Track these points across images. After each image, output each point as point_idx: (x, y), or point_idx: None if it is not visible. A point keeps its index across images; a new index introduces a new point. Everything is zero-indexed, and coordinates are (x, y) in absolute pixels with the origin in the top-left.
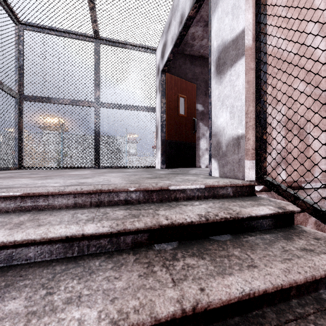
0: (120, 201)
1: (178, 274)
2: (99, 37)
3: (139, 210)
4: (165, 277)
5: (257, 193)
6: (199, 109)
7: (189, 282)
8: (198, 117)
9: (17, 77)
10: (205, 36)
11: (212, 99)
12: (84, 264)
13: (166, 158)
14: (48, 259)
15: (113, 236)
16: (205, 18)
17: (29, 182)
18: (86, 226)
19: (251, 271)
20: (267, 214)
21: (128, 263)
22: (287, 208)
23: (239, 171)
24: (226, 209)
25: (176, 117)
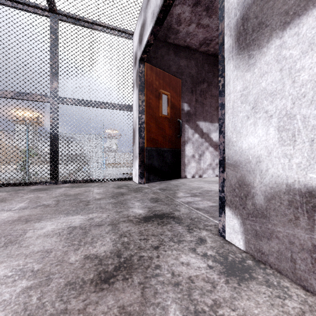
0: None
1: None
2: (56, 10)
3: None
4: None
5: None
6: (185, 109)
7: None
8: (184, 118)
9: None
10: (193, 20)
11: (227, 97)
12: None
13: (145, 170)
14: None
15: None
16: None
17: None
18: None
19: None
20: None
21: None
22: None
23: (314, 275)
24: None
25: (158, 118)
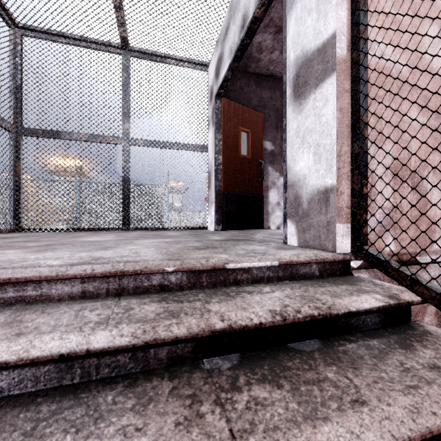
0: (153, 287)
1: (239, 421)
2: (128, 47)
3: (180, 302)
4: (219, 426)
5: (355, 272)
6: (268, 148)
7: (259, 438)
8: (267, 159)
9: (12, 102)
10: (276, 48)
11: (288, 134)
12: (88, 399)
13: (222, 216)
14: (31, 389)
15: (138, 348)
16: (276, 21)
17: (17, 257)
18: (95, 335)
19: (359, 413)
20: (374, 307)
21: (160, 397)
22: (401, 297)
23: (327, 240)
24: (312, 300)
25: (236, 159)
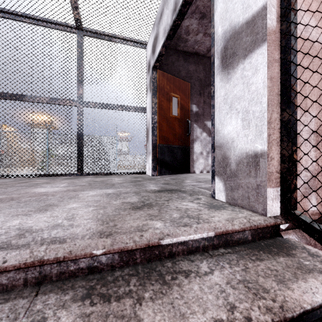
0: (81, 270)
1: None
2: (81, 27)
3: (107, 300)
4: None
5: (283, 233)
6: (194, 110)
7: None
8: (193, 118)
9: None
10: (200, 31)
11: (216, 100)
12: None
13: (157, 164)
14: None
15: None
16: (201, 8)
17: None
18: None
19: None
20: None
21: None
22: None
23: (257, 202)
24: (258, 293)
25: (168, 118)
